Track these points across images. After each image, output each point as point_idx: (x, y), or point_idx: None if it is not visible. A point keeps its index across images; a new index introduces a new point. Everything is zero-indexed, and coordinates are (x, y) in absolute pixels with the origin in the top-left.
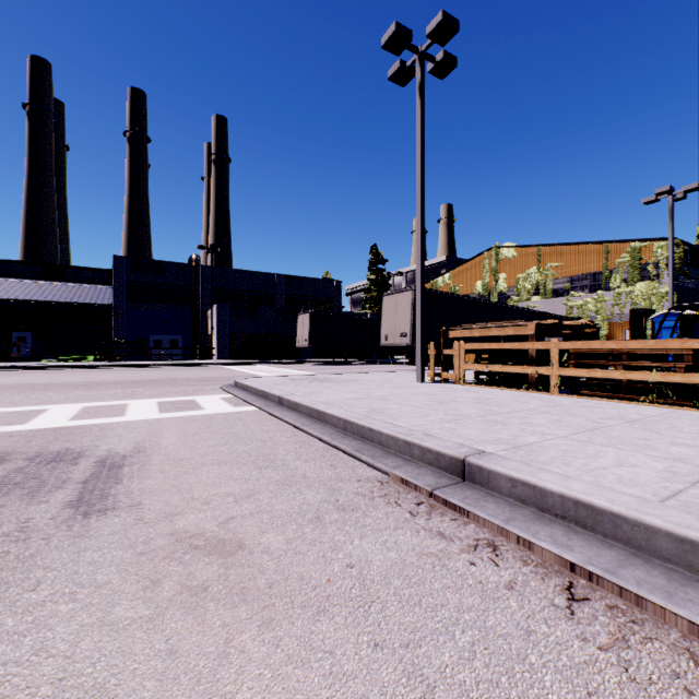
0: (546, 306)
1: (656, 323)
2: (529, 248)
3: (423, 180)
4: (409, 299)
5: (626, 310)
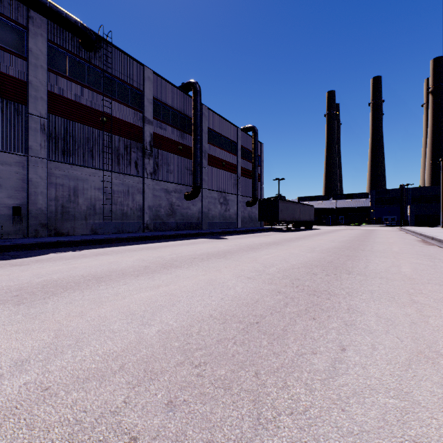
0: None
1: None
2: None
3: (442, 187)
4: None
5: None
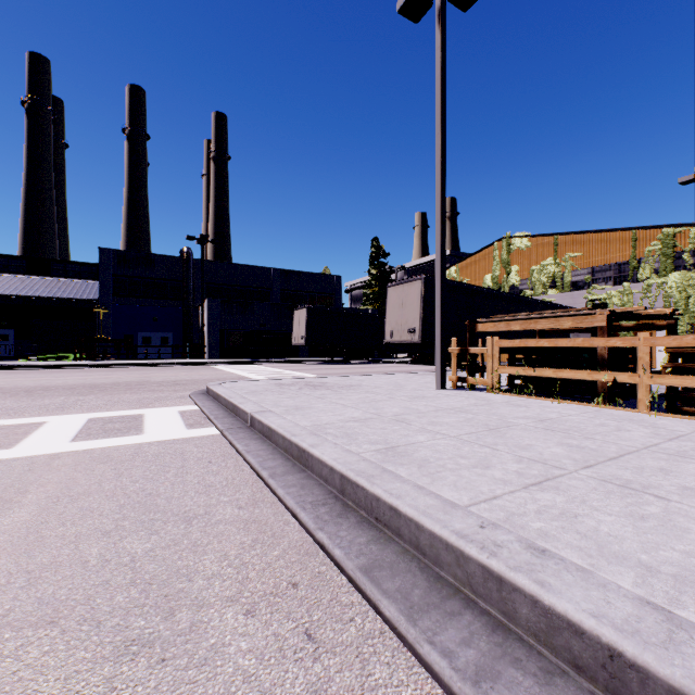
0: (564, 300)
1: None
2: (544, 237)
3: (443, 132)
4: (417, 290)
5: (657, 304)
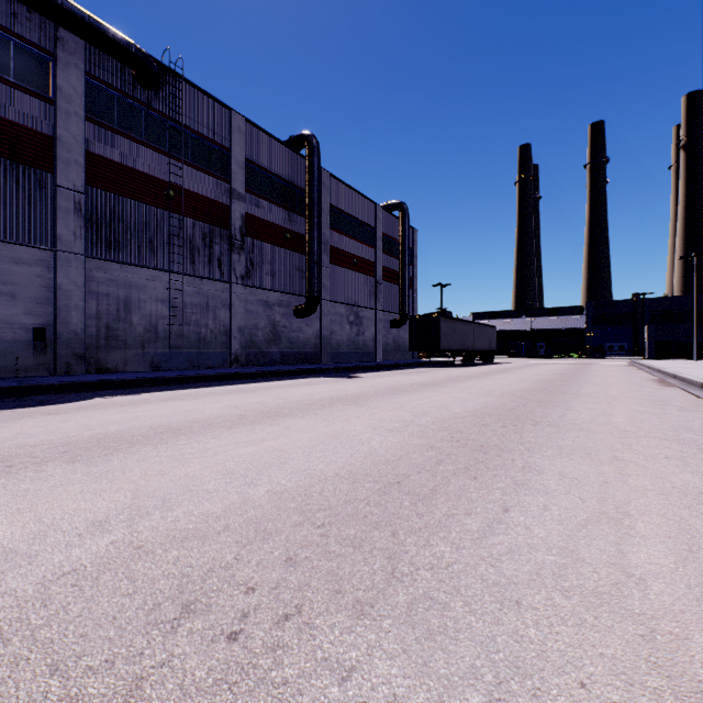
0: None
1: None
2: None
3: (696, 297)
4: None
5: None
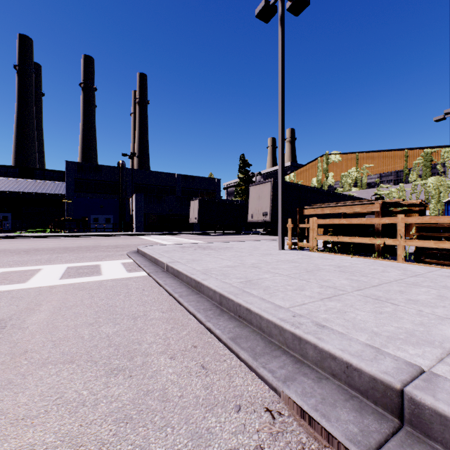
0: (362, 194)
1: (449, 205)
2: (350, 154)
3: (283, 91)
4: (268, 188)
5: (421, 197)
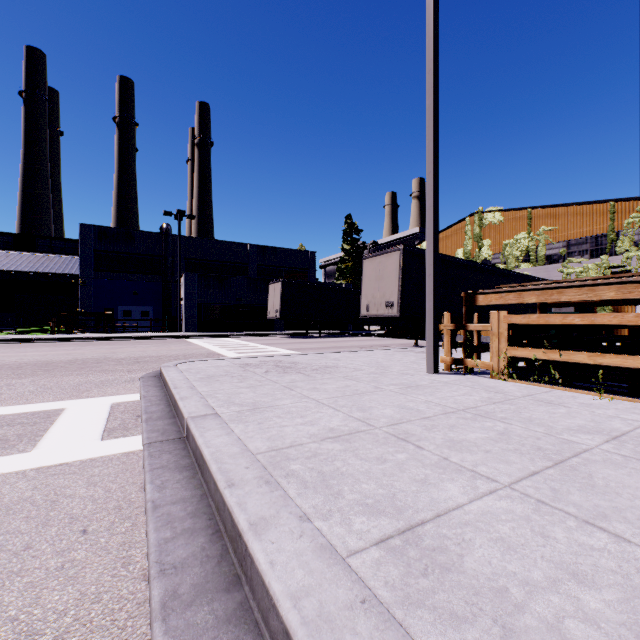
0: (538, 273)
1: None
2: (517, 211)
3: (436, 68)
4: (396, 261)
5: None
